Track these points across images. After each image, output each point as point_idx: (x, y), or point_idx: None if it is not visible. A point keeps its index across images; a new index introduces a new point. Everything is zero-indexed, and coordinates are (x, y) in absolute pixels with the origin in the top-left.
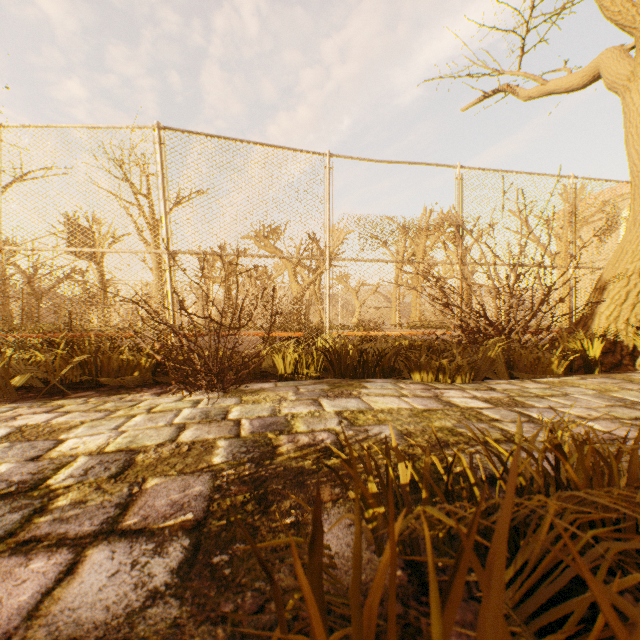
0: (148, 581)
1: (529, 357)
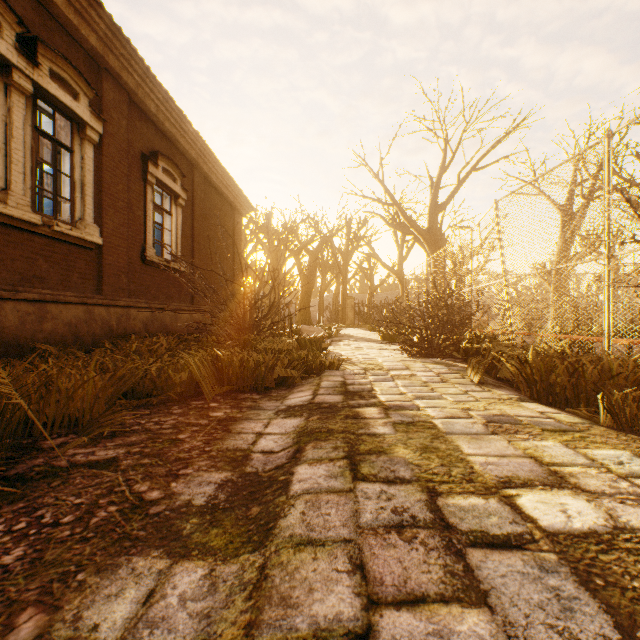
0: None
1: None
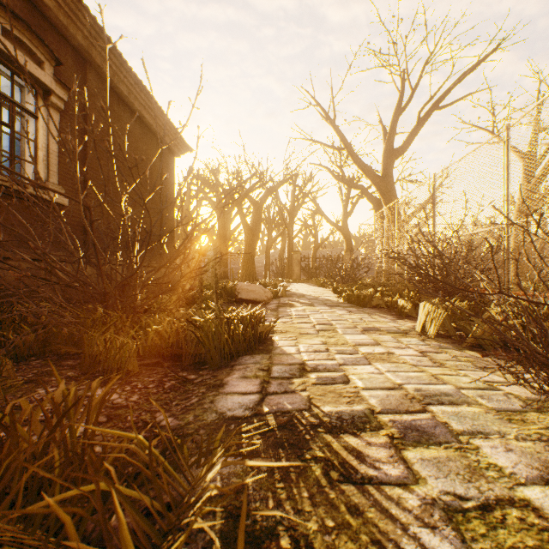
0: (231, 410)
1: None
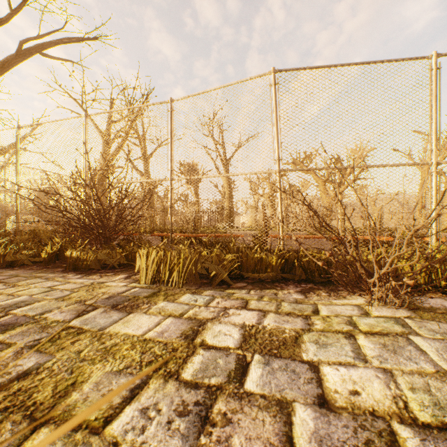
0: None
1: None
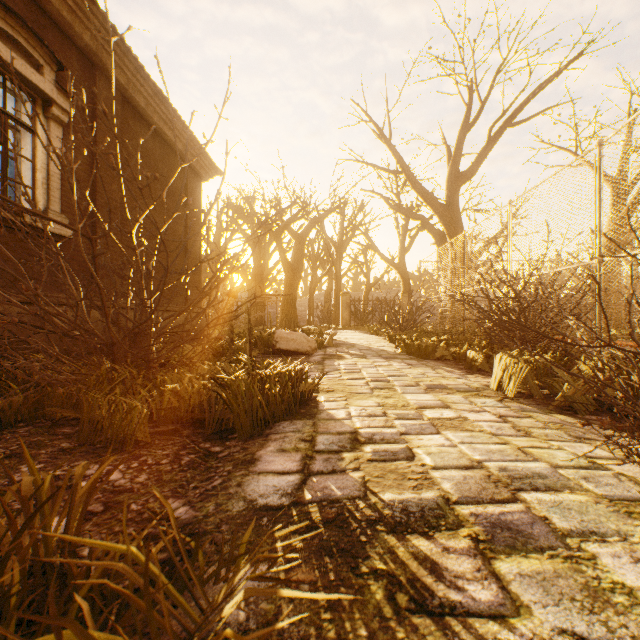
0: (263, 497)
1: None
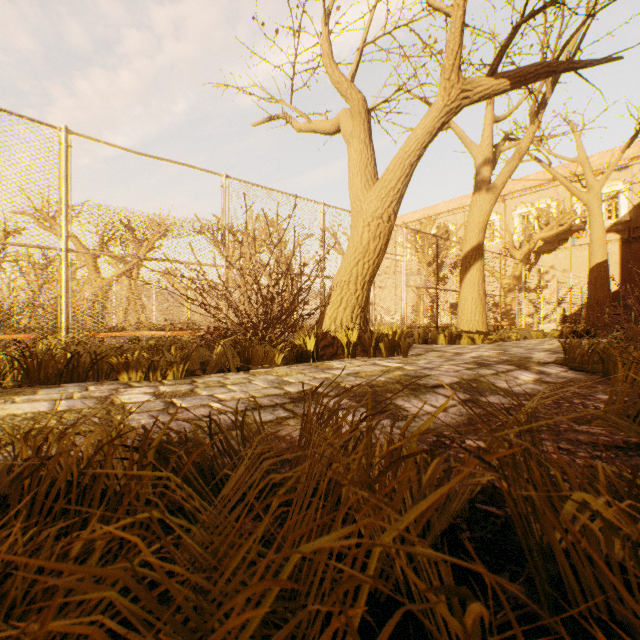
0: None
1: (262, 352)
